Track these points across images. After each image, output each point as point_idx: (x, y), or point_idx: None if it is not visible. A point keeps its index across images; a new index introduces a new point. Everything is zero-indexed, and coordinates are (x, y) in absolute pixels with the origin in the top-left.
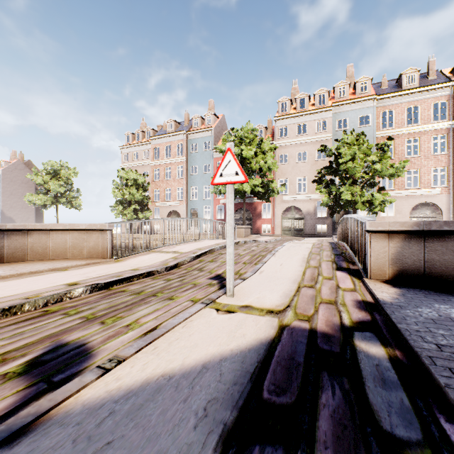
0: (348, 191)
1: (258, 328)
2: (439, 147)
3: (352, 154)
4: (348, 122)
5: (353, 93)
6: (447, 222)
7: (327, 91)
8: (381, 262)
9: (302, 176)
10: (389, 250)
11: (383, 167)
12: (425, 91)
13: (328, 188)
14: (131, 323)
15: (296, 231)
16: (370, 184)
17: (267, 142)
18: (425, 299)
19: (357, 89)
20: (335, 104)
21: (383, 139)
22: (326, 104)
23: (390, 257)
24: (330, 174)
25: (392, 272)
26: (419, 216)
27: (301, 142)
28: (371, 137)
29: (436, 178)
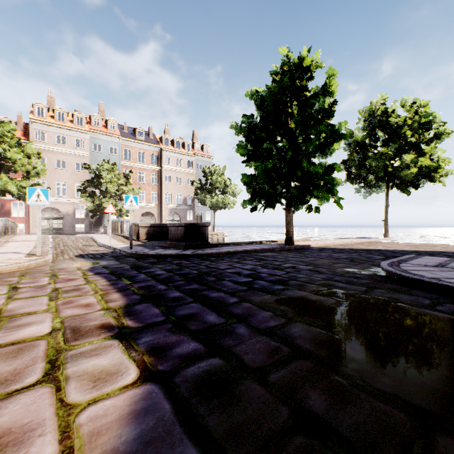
0: (108, 202)
1: (128, 245)
2: (154, 180)
3: (111, 178)
4: (102, 148)
5: (105, 126)
6: (157, 224)
7: (85, 117)
8: (143, 235)
9: (62, 181)
10: (145, 231)
11: (128, 189)
12: (148, 145)
13: (91, 197)
14: (95, 249)
15: (55, 230)
16: (121, 199)
17: (31, 147)
18: (153, 241)
19: (109, 126)
20: (92, 130)
21: (125, 167)
22: (84, 127)
23: (145, 233)
24: (93, 187)
25: (145, 238)
26: (145, 220)
27: (61, 151)
28: (118, 164)
29: (153, 197)
